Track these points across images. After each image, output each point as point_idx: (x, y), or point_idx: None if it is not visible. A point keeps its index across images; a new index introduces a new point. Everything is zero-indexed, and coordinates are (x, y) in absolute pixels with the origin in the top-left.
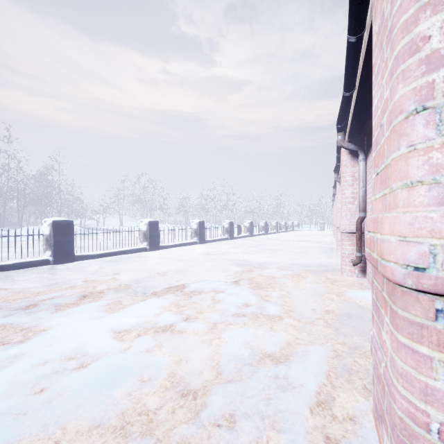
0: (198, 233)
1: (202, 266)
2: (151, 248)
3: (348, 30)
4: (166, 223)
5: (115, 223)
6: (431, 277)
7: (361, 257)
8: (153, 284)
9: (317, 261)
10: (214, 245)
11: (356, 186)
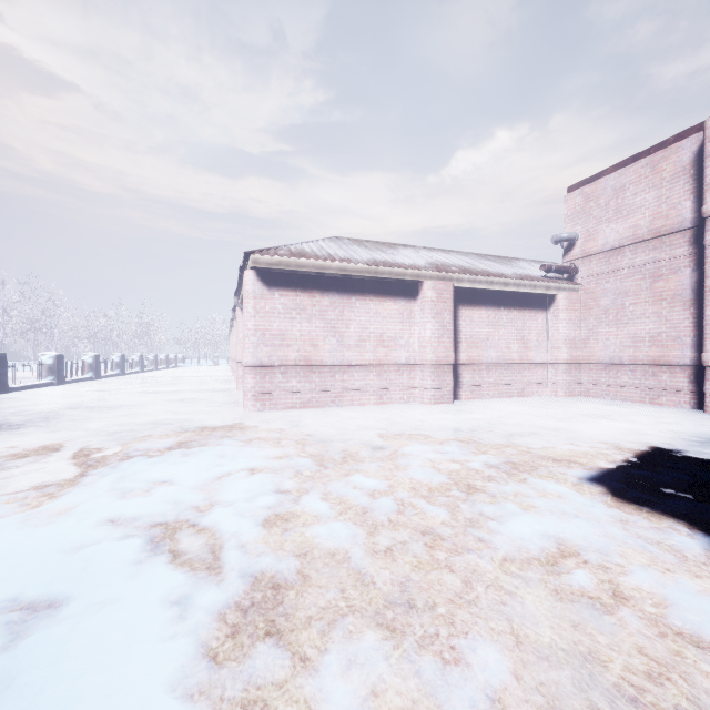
0: (56, 370)
1: (116, 397)
2: None
3: (239, 279)
4: None
5: None
6: (248, 364)
7: None
8: (95, 406)
9: (219, 387)
10: (82, 385)
11: None
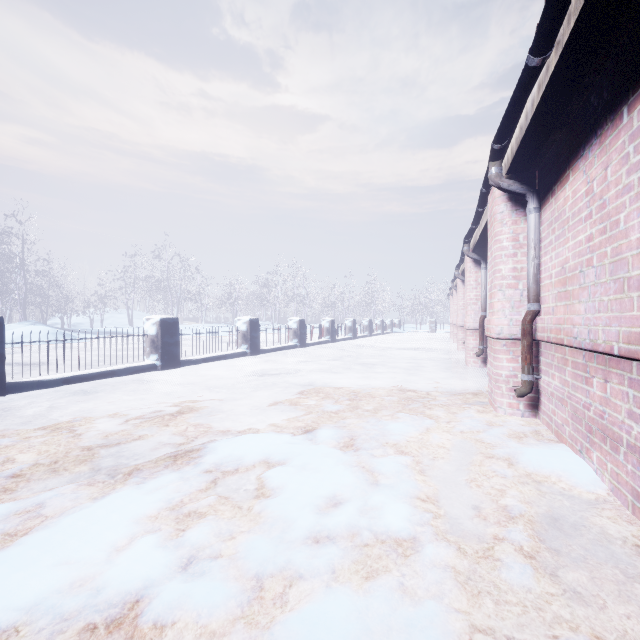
0: (249, 338)
1: (250, 400)
2: (165, 365)
3: None
4: (203, 321)
5: (121, 321)
6: None
7: (531, 382)
8: (143, 447)
9: (443, 384)
10: (274, 357)
11: (521, 257)
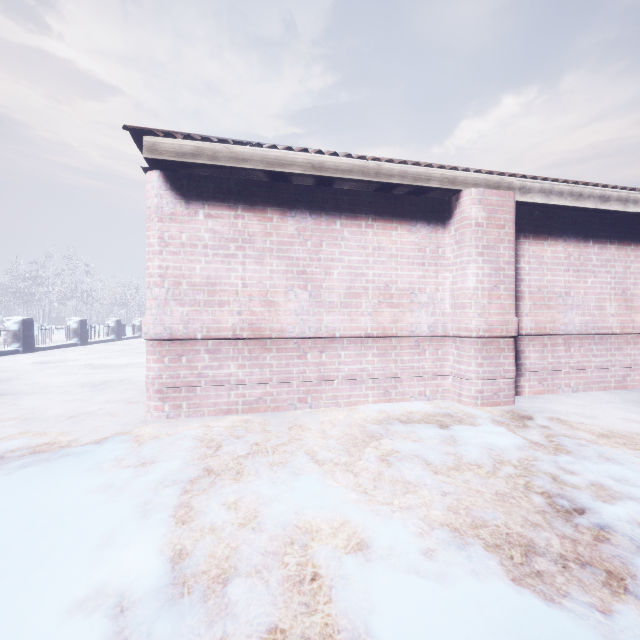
0: (22, 337)
1: (39, 374)
2: None
3: None
4: None
5: None
6: (148, 335)
7: None
8: None
9: None
10: (52, 353)
11: None
